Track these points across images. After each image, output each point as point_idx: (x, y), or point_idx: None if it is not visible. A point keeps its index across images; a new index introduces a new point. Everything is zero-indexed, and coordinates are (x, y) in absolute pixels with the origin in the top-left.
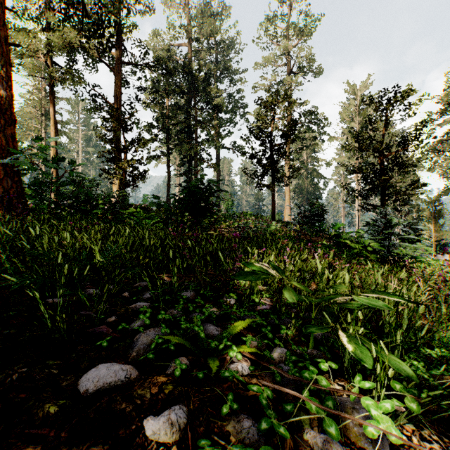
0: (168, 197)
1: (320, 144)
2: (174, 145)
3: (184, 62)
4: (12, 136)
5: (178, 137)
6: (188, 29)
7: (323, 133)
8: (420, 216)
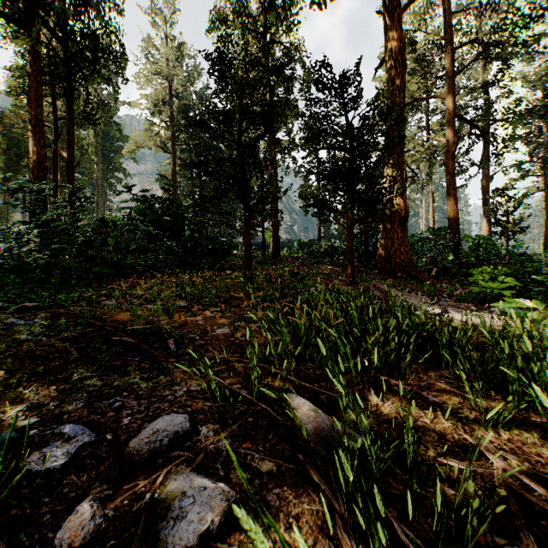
0: (545, 238)
1: None
2: None
3: None
4: (458, 229)
5: None
6: None
7: None
8: None
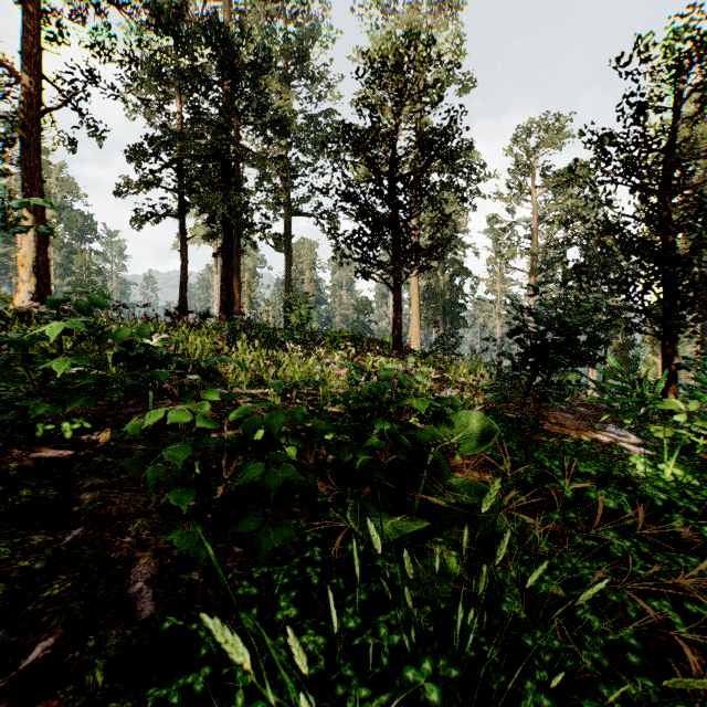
0: (182, 302)
1: (465, 218)
2: (188, 190)
3: (210, 18)
4: None
5: (197, 175)
6: None
7: (478, 192)
8: (630, 341)
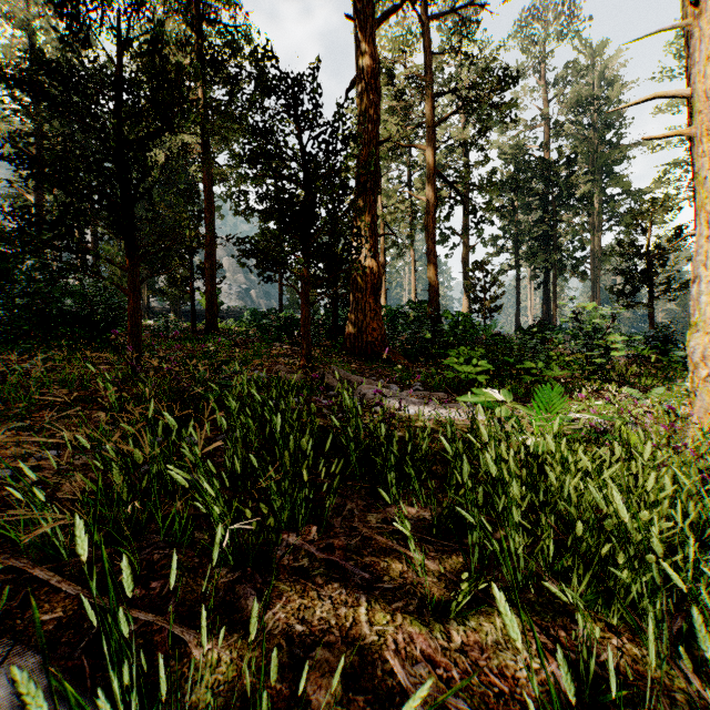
0: (517, 318)
1: None
2: (525, 258)
3: (538, 158)
4: (438, 303)
5: (530, 247)
6: (543, 115)
7: None
8: None
